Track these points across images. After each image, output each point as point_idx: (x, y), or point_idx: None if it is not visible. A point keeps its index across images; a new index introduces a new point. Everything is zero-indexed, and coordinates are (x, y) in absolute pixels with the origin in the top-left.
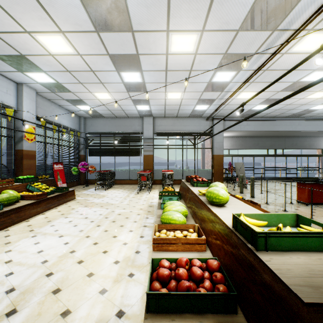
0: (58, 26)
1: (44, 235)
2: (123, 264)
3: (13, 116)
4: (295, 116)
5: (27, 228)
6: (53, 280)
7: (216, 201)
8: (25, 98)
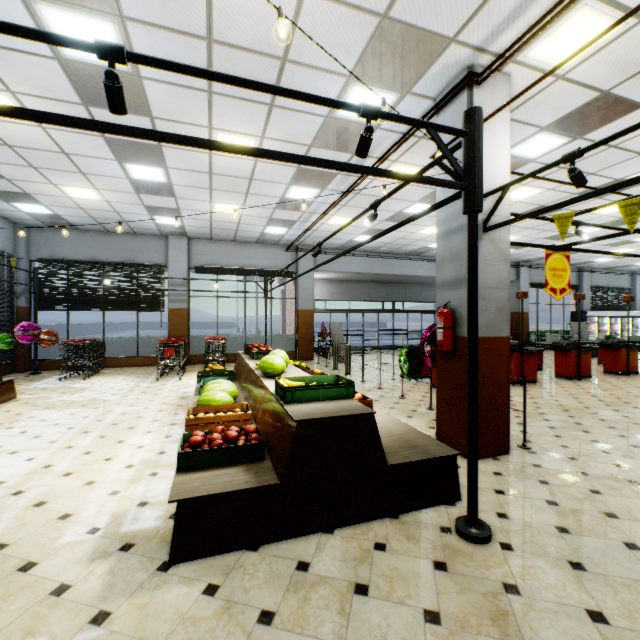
0: (4, 83)
1: None
2: (141, 466)
3: None
4: (414, 254)
5: None
6: (29, 497)
7: (270, 371)
8: None
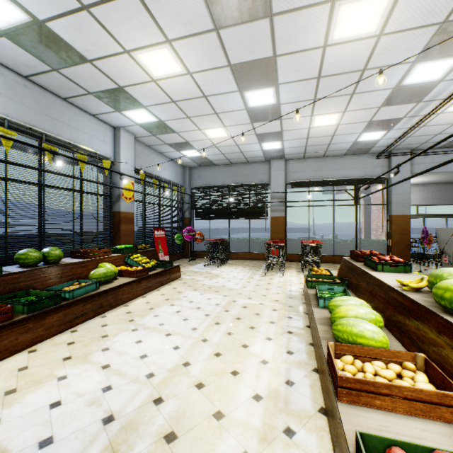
0: (164, 33)
1: (147, 330)
2: (270, 404)
3: (111, 169)
4: None
5: (126, 316)
6: (164, 414)
7: None
8: (123, 145)
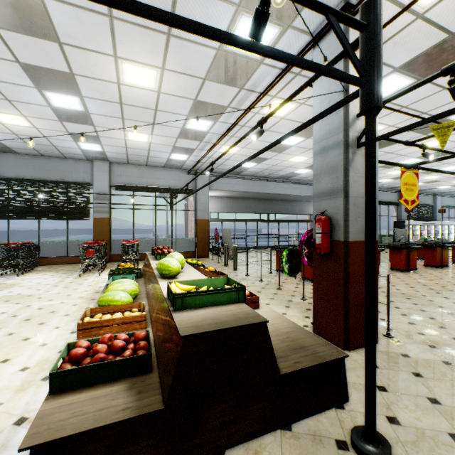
0: None
1: None
2: (36, 368)
3: None
4: (284, 178)
5: None
6: None
7: (166, 273)
8: None
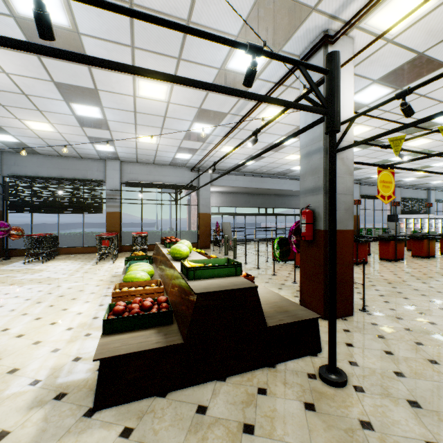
0: None
1: None
2: (79, 329)
3: None
4: (281, 174)
5: None
6: None
7: (177, 256)
8: None
